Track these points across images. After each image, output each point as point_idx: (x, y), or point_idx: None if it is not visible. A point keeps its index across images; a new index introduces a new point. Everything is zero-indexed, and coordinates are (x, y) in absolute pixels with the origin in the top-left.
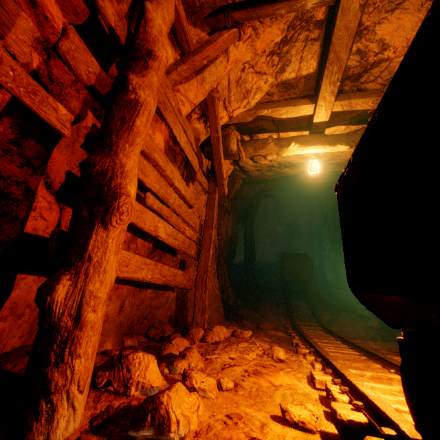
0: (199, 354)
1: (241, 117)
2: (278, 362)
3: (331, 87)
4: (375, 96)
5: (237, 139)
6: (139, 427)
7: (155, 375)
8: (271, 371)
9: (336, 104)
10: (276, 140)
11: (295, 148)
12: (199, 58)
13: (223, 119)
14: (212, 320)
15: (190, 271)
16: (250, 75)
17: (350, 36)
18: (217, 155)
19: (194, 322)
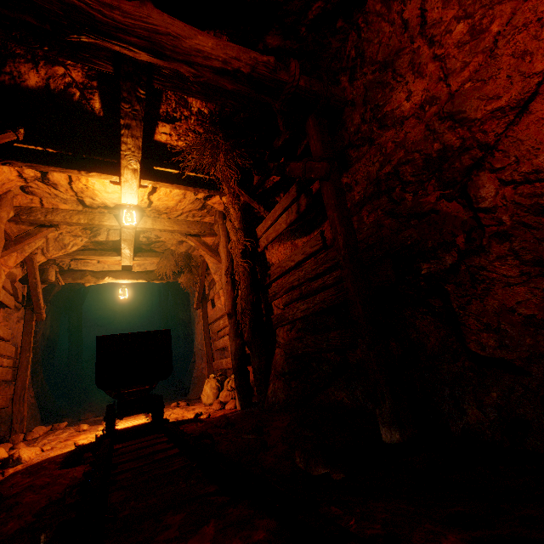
0: (25, 444)
1: (60, 257)
2: (83, 432)
3: (128, 255)
4: (159, 257)
5: (56, 271)
6: (7, 464)
7: (5, 453)
8: (76, 437)
9: (136, 258)
10: (93, 273)
11: (109, 280)
12: (21, 246)
13: (42, 261)
14: (28, 428)
15: (0, 389)
16: (68, 236)
17: (132, 243)
18: (36, 293)
19: (13, 432)
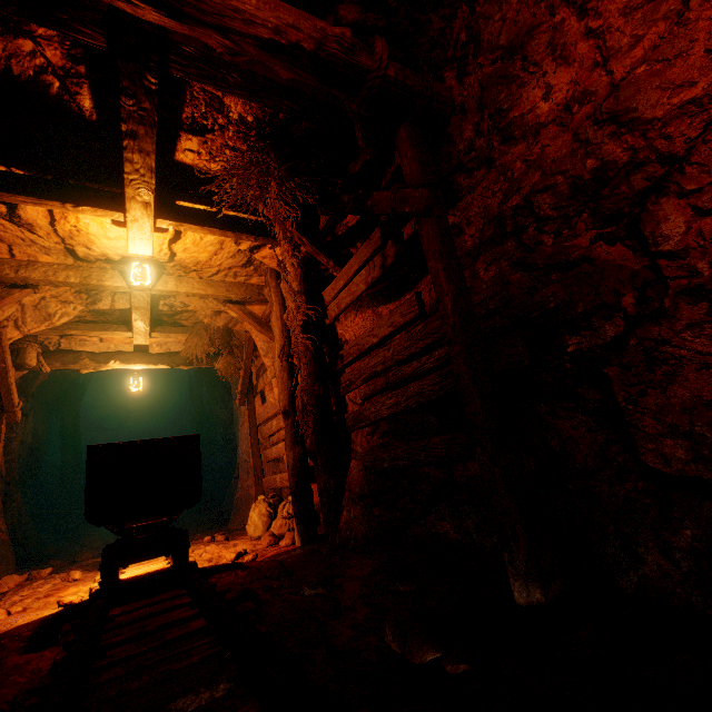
0: None
1: (43, 332)
2: (74, 582)
3: (143, 330)
4: (188, 333)
5: (38, 351)
6: None
7: None
8: (63, 590)
9: (155, 334)
10: (92, 356)
11: (116, 365)
12: None
13: (15, 338)
14: None
15: None
16: (54, 302)
17: (147, 313)
18: (5, 383)
19: None
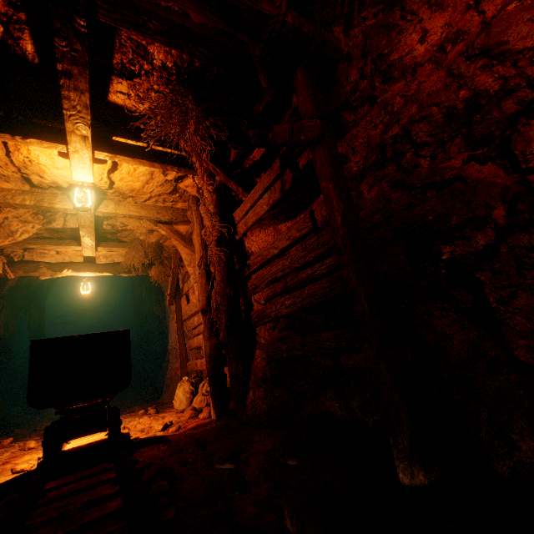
0: None
1: (8, 246)
2: (29, 450)
3: (89, 244)
4: (127, 247)
5: (3, 262)
6: None
7: None
8: (19, 457)
9: (100, 248)
10: (49, 265)
11: (69, 273)
12: None
13: None
14: None
15: None
16: (15, 222)
17: (92, 230)
18: None
19: None
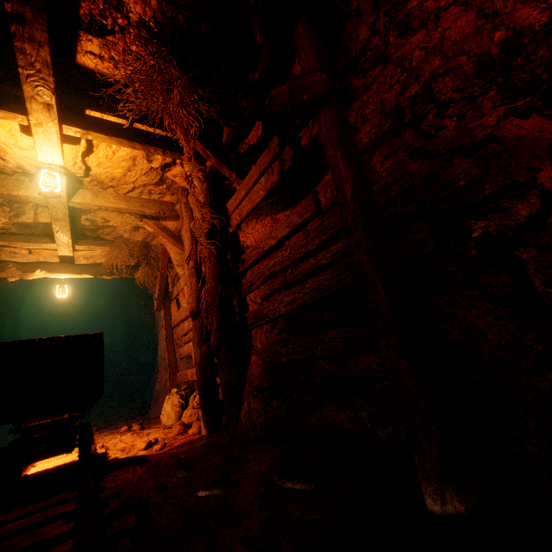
0: None
1: None
2: None
3: (65, 241)
4: (109, 246)
5: None
6: None
7: None
8: None
9: (78, 246)
10: (19, 265)
11: (42, 274)
12: None
13: None
14: None
15: None
16: None
17: (67, 225)
18: None
19: None
